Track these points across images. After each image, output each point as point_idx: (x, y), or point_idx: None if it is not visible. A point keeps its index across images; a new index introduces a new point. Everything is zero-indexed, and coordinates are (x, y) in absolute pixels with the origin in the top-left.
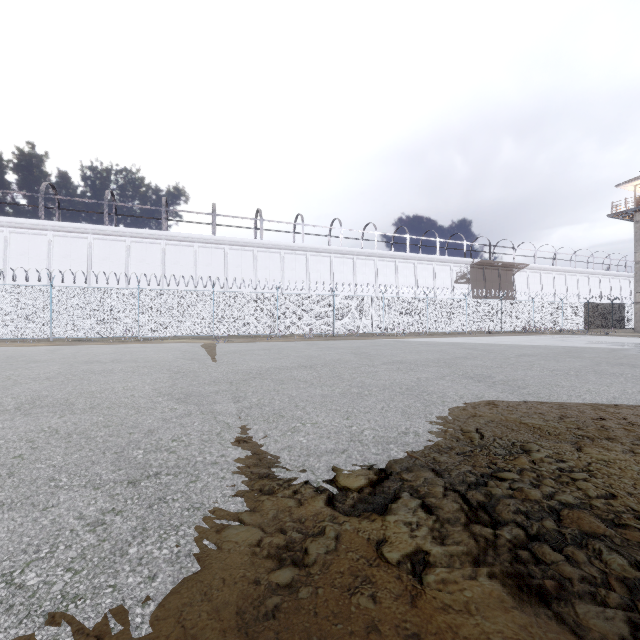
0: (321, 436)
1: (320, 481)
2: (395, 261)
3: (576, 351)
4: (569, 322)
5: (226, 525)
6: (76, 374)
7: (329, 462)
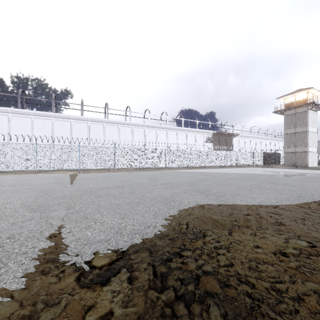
0: (101, 231)
1: (82, 262)
2: (176, 131)
3: (255, 176)
4: (256, 161)
5: None
6: None
7: (95, 248)
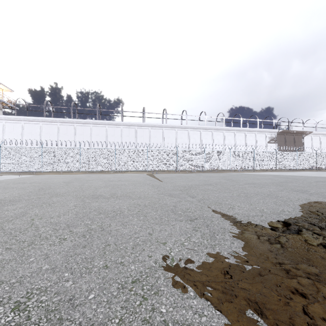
0: (246, 210)
1: (261, 224)
2: (234, 132)
3: None
4: None
5: (240, 233)
6: (113, 185)
7: (259, 219)
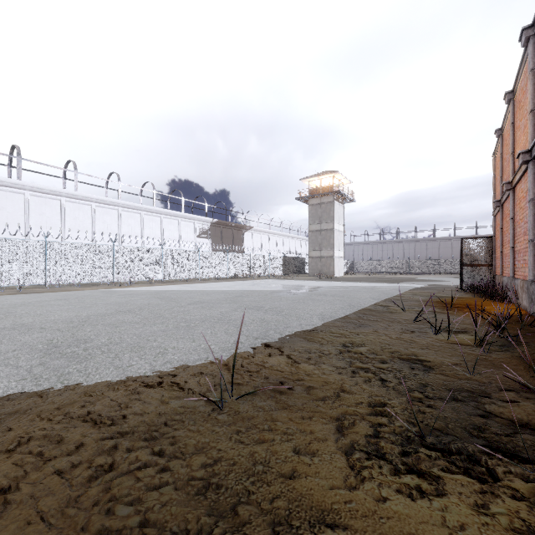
0: None
1: None
2: (141, 213)
3: (245, 295)
4: (274, 270)
5: None
6: None
7: None
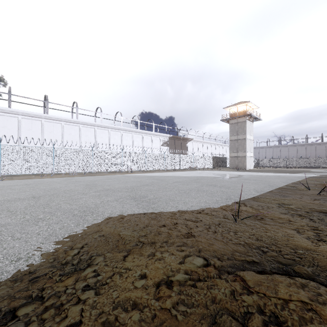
0: None
1: None
2: (132, 133)
3: (200, 179)
4: (207, 165)
5: None
6: None
7: None
